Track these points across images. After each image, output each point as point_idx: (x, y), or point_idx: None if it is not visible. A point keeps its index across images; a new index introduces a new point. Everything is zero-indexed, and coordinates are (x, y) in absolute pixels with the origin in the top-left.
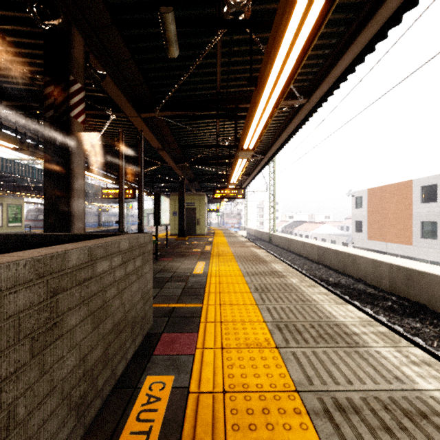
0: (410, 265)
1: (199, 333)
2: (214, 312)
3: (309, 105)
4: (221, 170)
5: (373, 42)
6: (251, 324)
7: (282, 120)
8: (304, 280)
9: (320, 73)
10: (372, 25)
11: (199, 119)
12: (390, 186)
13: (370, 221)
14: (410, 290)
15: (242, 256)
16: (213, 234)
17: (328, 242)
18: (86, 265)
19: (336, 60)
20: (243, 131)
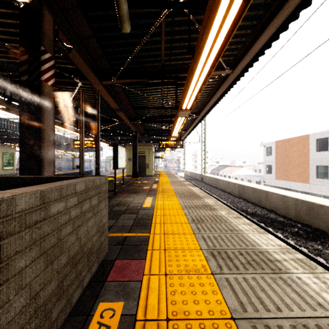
0: (311, 199)
1: (146, 259)
2: (159, 240)
3: (233, 75)
4: (164, 127)
5: (287, 23)
6: (190, 252)
7: (212, 87)
8: (230, 212)
9: (243, 49)
10: (286, 8)
11: (148, 87)
12: (292, 139)
13: (278, 165)
14: (312, 219)
15: (181, 192)
16: (159, 175)
17: (245, 181)
18: (39, 208)
19: (256, 38)
20: (182, 94)
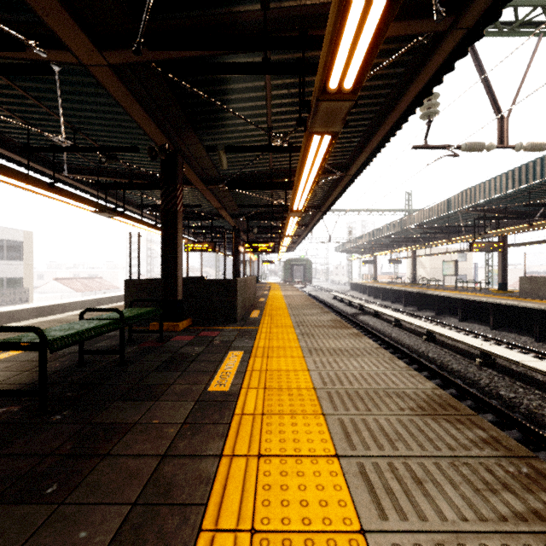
0: None
1: None
2: None
3: None
4: None
5: None
6: None
7: None
8: None
9: None
10: None
11: None
12: None
13: None
14: None
15: None
16: None
17: None
18: None
19: None
20: None
